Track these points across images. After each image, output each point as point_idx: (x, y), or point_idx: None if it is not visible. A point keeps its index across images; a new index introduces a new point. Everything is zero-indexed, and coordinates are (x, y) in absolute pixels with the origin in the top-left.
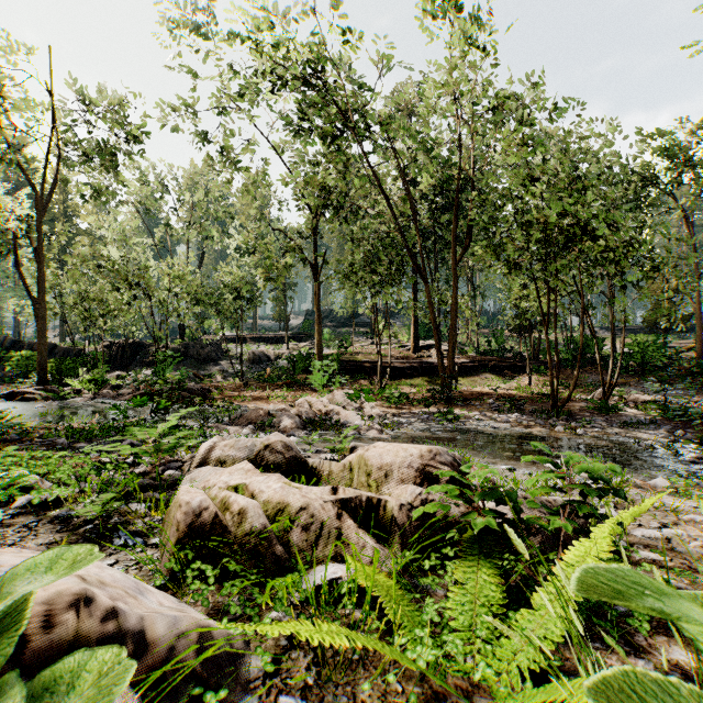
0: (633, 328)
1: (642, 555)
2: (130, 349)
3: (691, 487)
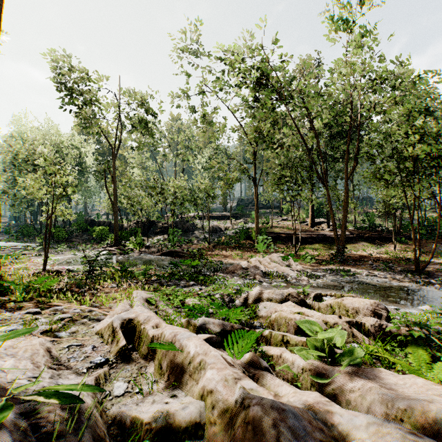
0: None
1: None
2: (147, 225)
3: None
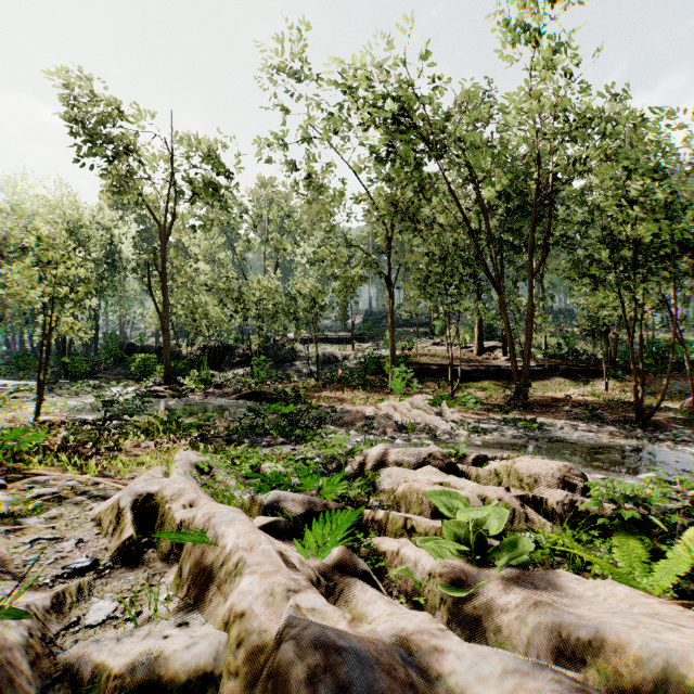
0: None
1: None
2: (220, 351)
3: None
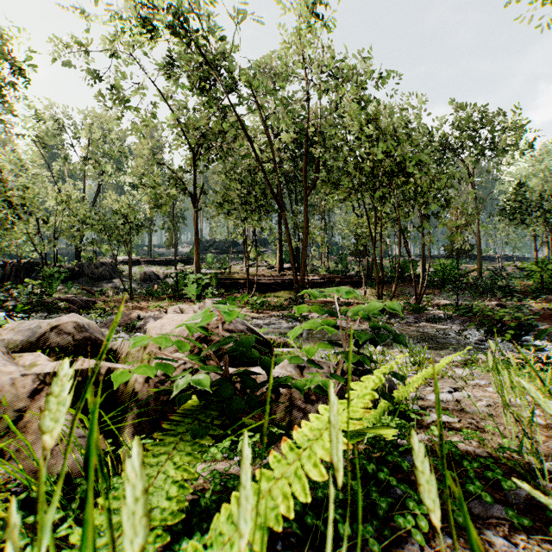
0: (437, 257)
1: (433, 418)
2: (24, 268)
3: (476, 360)
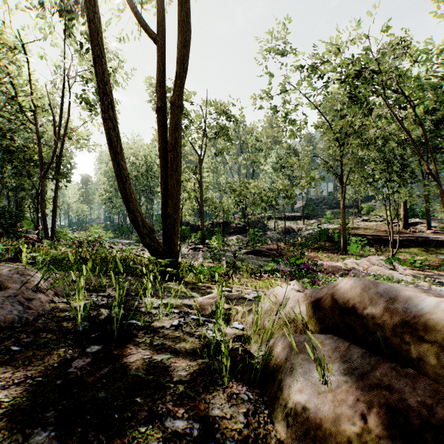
0: None
1: None
2: (222, 225)
3: None
